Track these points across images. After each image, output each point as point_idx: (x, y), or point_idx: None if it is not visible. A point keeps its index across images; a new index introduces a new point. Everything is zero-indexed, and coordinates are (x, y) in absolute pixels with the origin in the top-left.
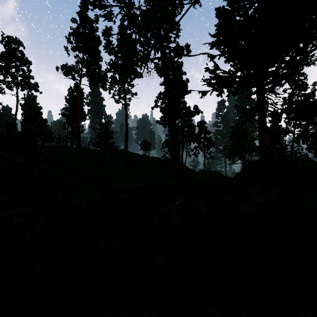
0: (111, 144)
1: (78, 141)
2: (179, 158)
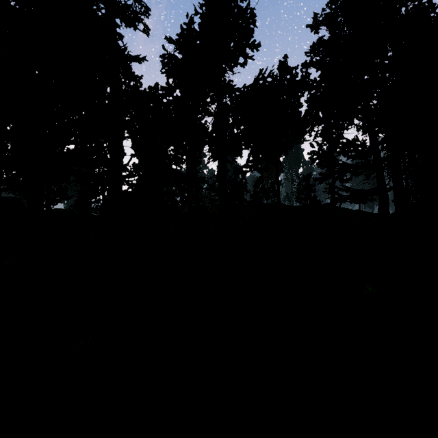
0: (313, 198)
1: (277, 197)
2: (387, 208)
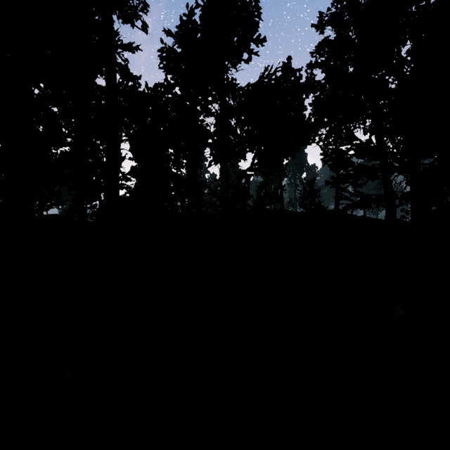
0: (317, 204)
1: (281, 203)
2: (394, 214)
